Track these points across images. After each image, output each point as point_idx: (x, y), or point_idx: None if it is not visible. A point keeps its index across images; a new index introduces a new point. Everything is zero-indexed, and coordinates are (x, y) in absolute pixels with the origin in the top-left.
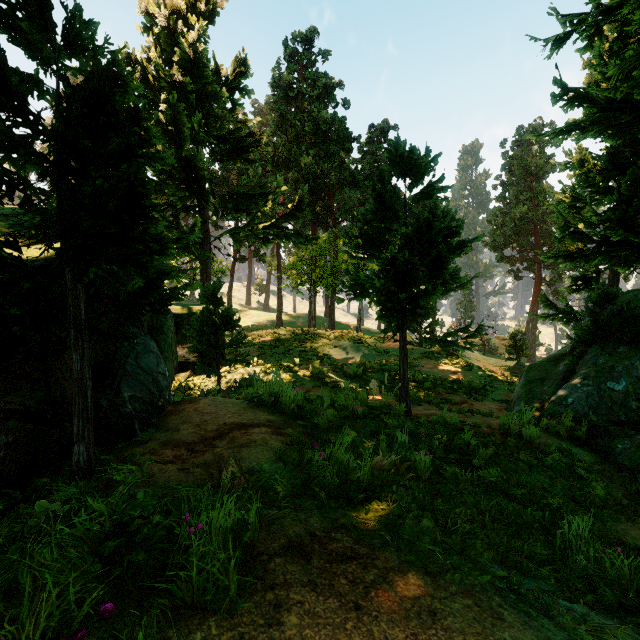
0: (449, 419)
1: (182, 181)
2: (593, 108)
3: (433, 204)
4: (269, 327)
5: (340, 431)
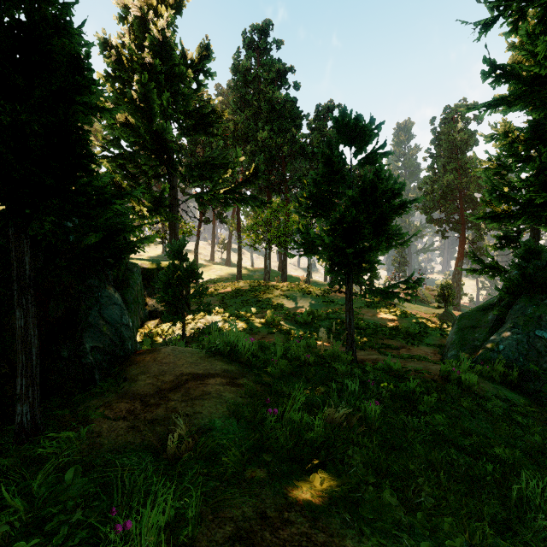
0: (392, 365)
1: (153, 152)
2: (519, 83)
3: (377, 168)
4: (230, 280)
5: (292, 379)
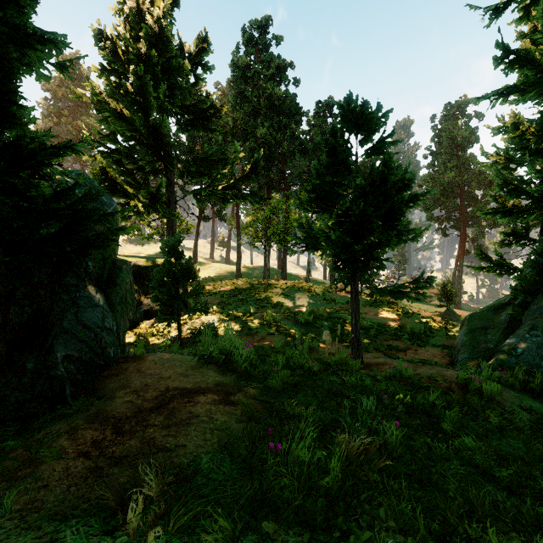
0: (404, 371)
1: (150, 146)
2: (534, 70)
3: (387, 156)
4: (229, 278)
5: (296, 392)
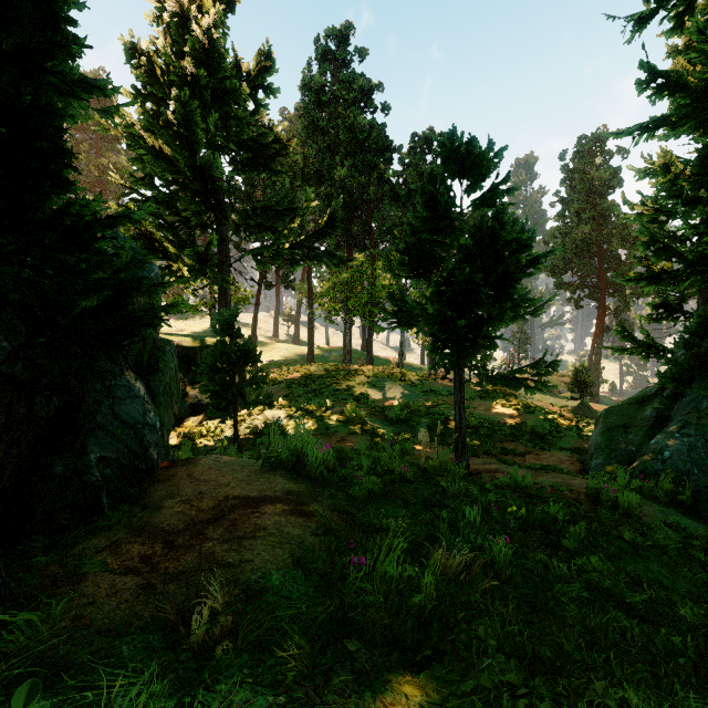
0: (520, 480)
1: (196, 193)
2: (687, 98)
3: (499, 209)
4: (299, 362)
5: (384, 503)
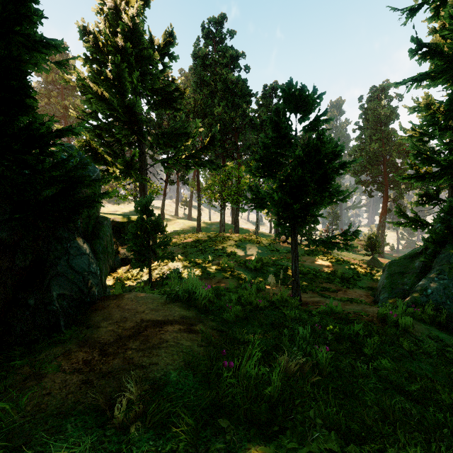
0: (334, 308)
1: (125, 123)
2: (442, 60)
3: (321, 132)
4: (191, 231)
5: (246, 323)
